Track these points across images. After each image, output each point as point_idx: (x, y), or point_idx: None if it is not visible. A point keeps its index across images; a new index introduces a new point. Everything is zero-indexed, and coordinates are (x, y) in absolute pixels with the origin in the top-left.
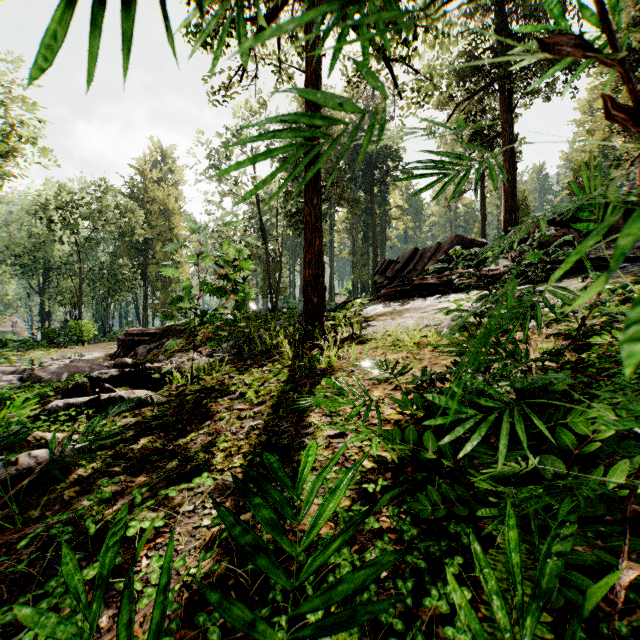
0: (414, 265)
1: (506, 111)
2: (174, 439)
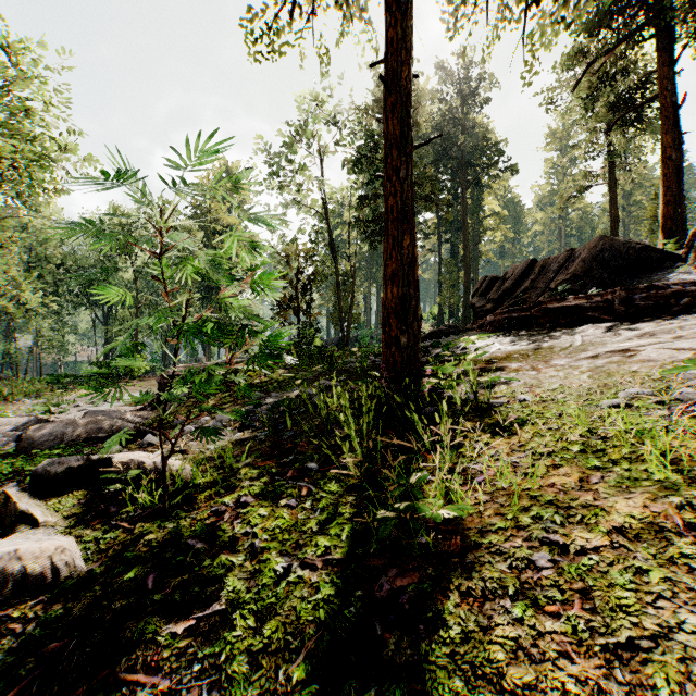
0: (531, 282)
1: (666, 63)
2: None
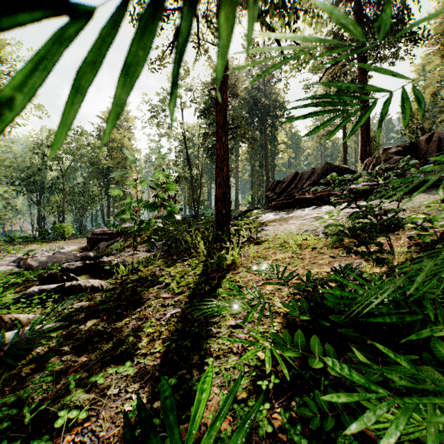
0: (295, 184)
1: (362, 73)
2: (113, 322)
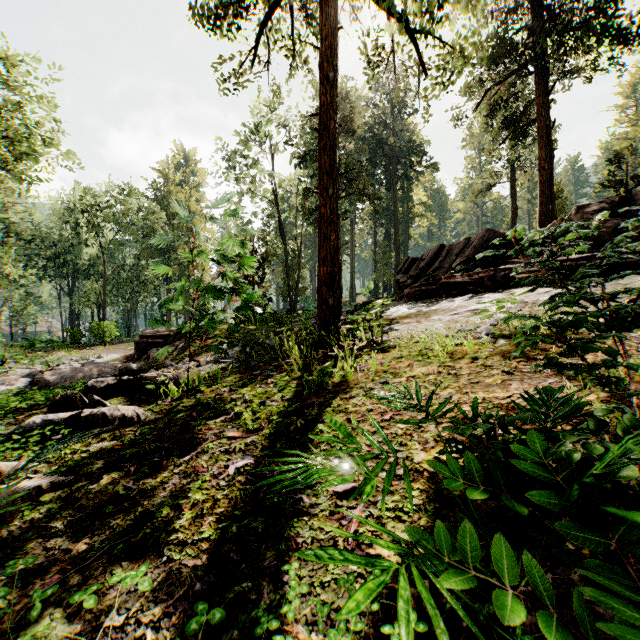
0: (440, 263)
1: (542, 94)
2: (143, 479)
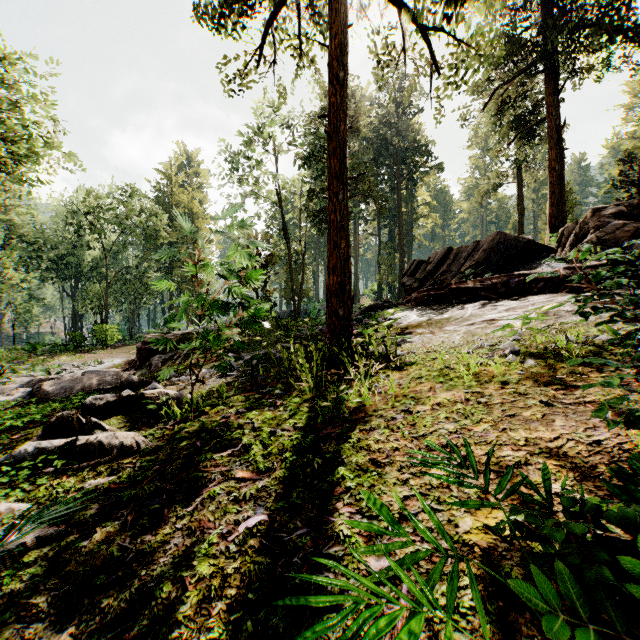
0: (448, 266)
1: (552, 93)
2: (141, 535)
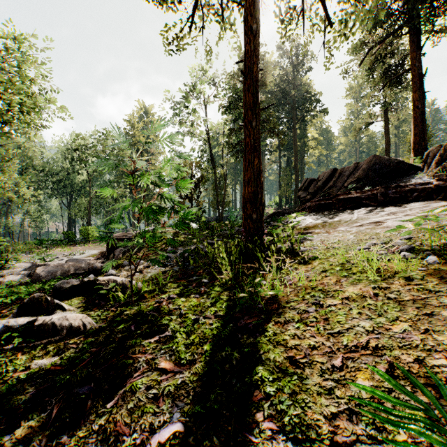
0: (334, 182)
1: (415, 49)
2: (58, 434)
